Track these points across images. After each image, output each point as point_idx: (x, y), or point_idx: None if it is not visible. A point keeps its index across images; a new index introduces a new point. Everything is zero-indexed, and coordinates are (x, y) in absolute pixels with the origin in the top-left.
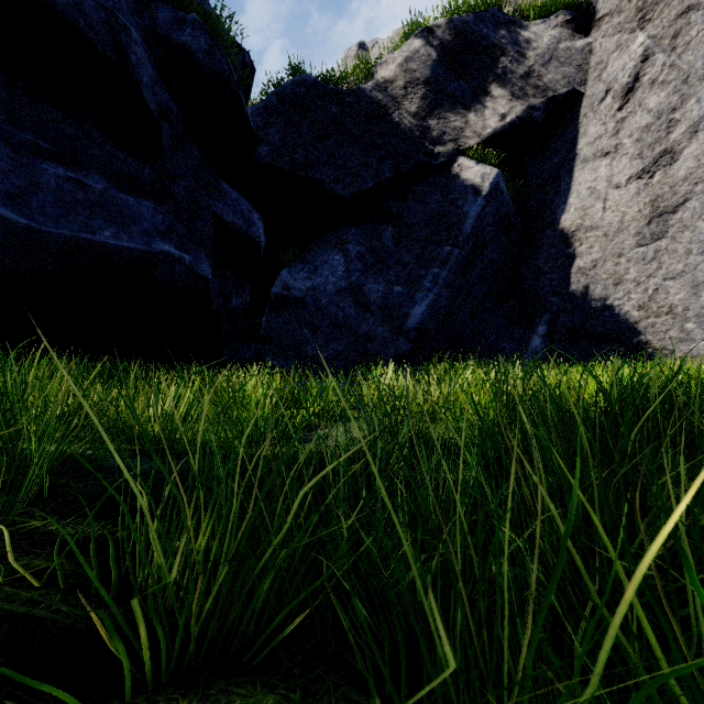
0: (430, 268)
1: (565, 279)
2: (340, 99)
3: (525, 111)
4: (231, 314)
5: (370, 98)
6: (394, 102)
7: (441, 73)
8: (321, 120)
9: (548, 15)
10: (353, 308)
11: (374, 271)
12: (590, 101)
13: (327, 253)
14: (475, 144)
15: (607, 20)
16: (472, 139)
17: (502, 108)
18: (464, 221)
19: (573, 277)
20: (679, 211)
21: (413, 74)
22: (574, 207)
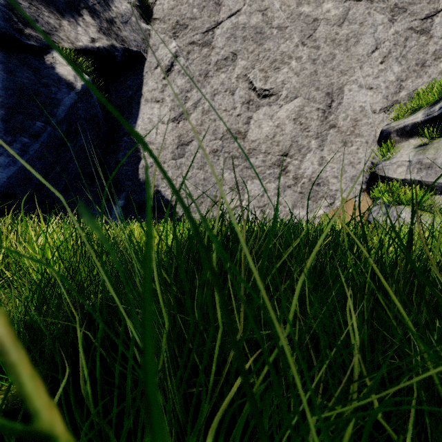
0: (19, 137)
1: (136, 171)
2: None
3: (110, 46)
4: None
5: None
6: None
7: None
8: None
9: None
10: None
11: None
12: (149, 65)
13: None
14: (69, 48)
15: (158, 22)
16: (66, 42)
17: (92, 33)
18: (58, 106)
19: (140, 171)
20: (190, 145)
21: None
22: (141, 127)
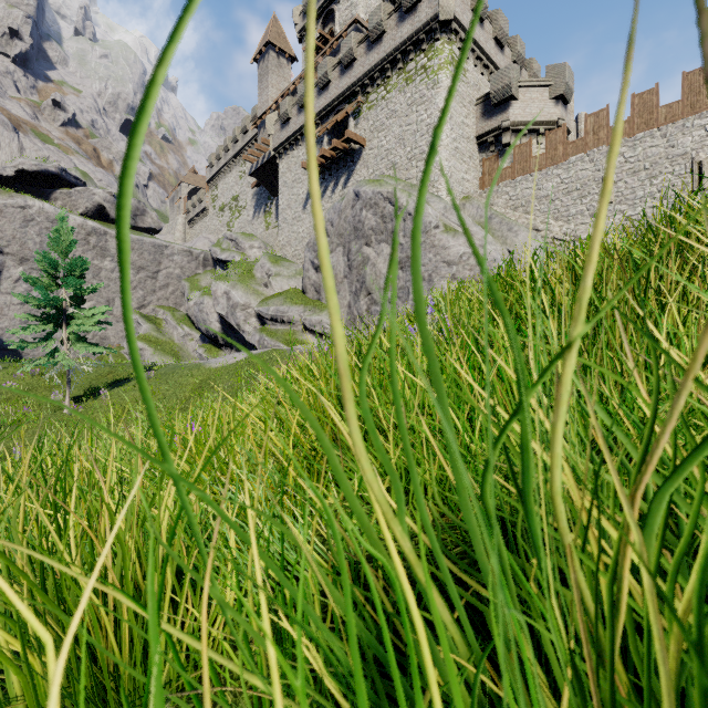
0: None
1: None
2: None
3: None
4: None
5: None
6: None
7: None
8: None
9: None
10: None
11: None
12: (5, 276)
13: None
14: None
15: (11, 255)
16: None
17: None
18: None
19: None
20: None
21: None
22: None
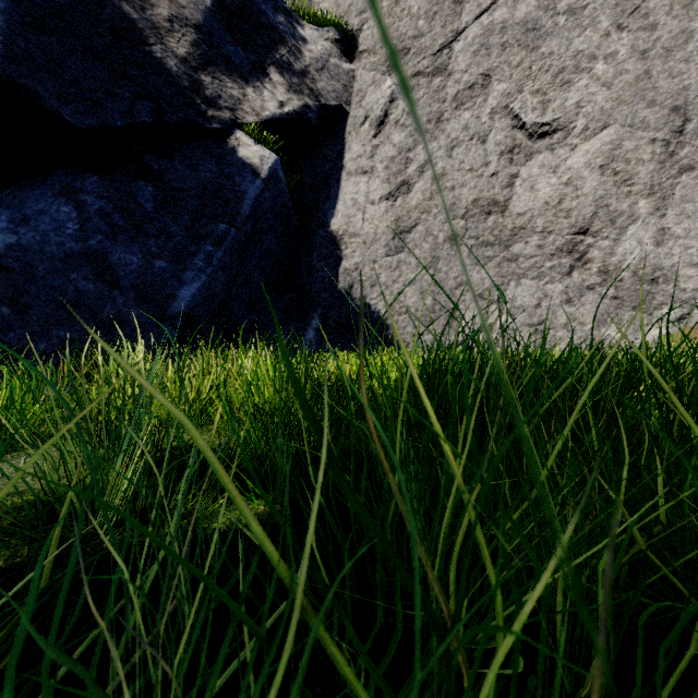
0: (203, 245)
1: (335, 278)
2: None
3: (301, 108)
4: None
5: (119, 9)
6: (155, 32)
7: (216, 26)
8: (34, 1)
9: (321, 27)
10: (92, 282)
11: (126, 237)
12: (353, 122)
13: (47, 200)
14: (254, 122)
15: (366, 56)
16: (251, 115)
17: (280, 95)
18: (242, 200)
19: (341, 277)
20: (412, 232)
21: (181, 9)
22: (342, 213)
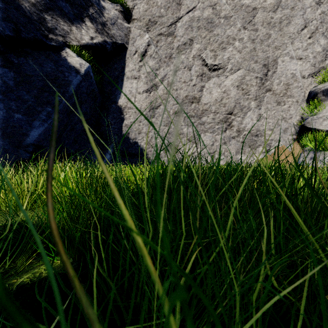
0: (45, 107)
1: (120, 129)
2: None
3: (103, 42)
4: None
5: None
6: None
7: None
8: None
9: (113, 3)
10: None
11: None
12: (130, 52)
13: None
14: (76, 45)
15: (136, 21)
16: (74, 41)
17: (91, 33)
18: (69, 85)
19: (123, 128)
20: (158, 109)
21: None
22: (124, 97)
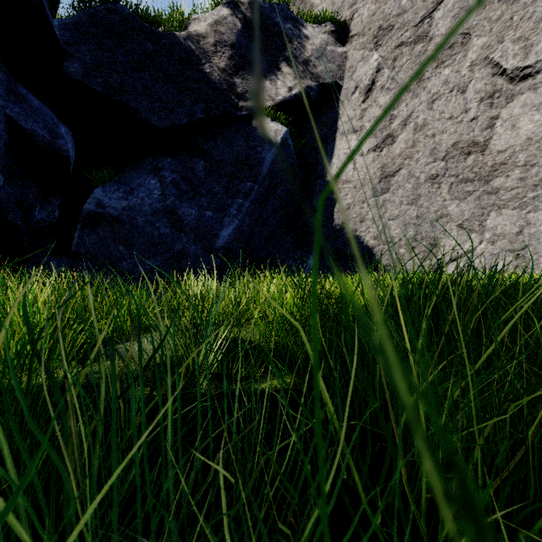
0: (236, 199)
1: (331, 216)
2: (156, 38)
3: (305, 89)
4: (34, 227)
5: (184, 45)
6: (205, 55)
7: (244, 42)
8: (137, 52)
9: (320, 24)
10: (168, 228)
11: (188, 197)
12: (346, 92)
13: (143, 177)
14: (270, 106)
15: (356, 38)
16: (268, 101)
17: (289, 82)
18: (262, 164)
19: (335, 215)
20: (396, 176)
21: (221, 35)
22: (336, 165)
